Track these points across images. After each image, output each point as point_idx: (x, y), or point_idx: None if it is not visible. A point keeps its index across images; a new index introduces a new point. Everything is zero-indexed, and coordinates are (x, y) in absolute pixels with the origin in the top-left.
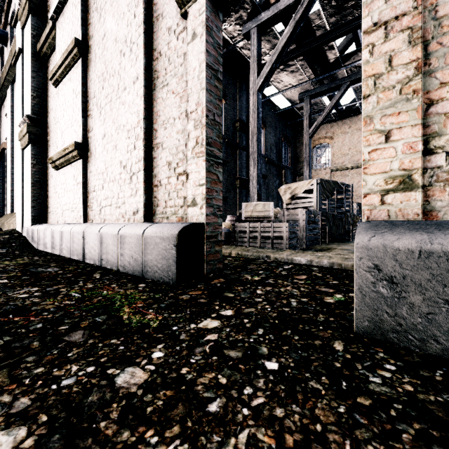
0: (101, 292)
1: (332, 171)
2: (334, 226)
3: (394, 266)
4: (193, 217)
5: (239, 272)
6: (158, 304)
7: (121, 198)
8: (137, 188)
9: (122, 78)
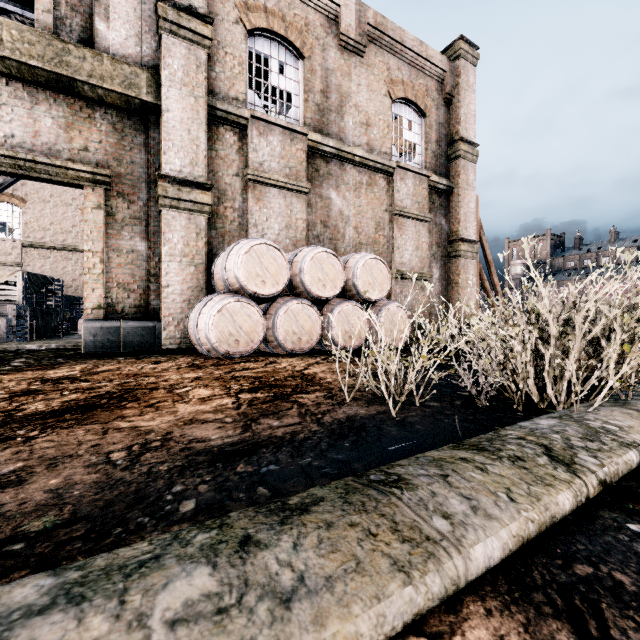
0: None
1: (25, 246)
2: (44, 322)
3: (95, 331)
4: None
5: None
6: None
7: None
8: None
9: None
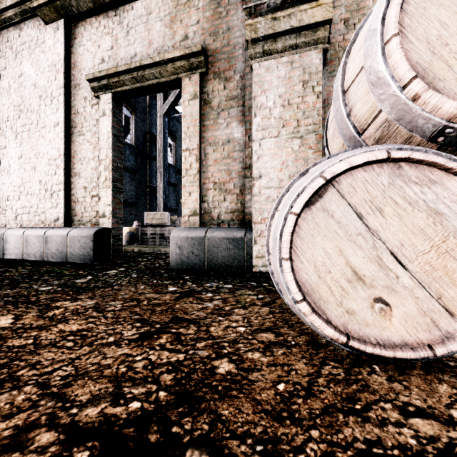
0: (42, 269)
1: None
2: None
3: (180, 242)
4: (103, 224)
5: (135, 258)
6: (83, 269)
7: (41, 208)
8: (58, 202)
9: (42, 118)
